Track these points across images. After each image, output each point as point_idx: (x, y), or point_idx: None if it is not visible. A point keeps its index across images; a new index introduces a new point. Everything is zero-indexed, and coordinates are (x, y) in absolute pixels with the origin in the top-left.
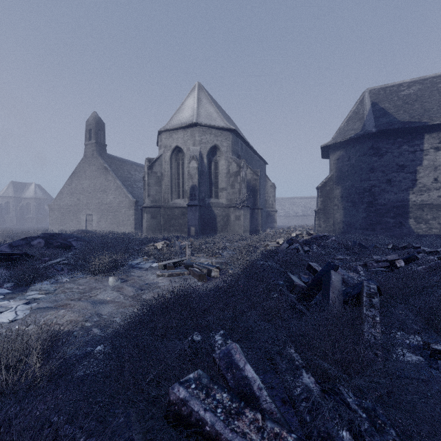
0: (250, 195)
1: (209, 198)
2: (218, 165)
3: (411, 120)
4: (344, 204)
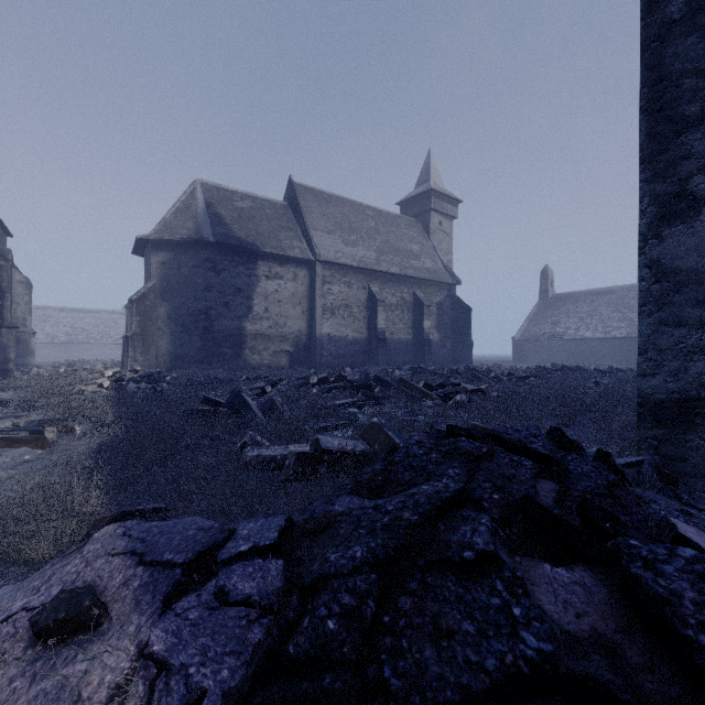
0: None
1: None
2: None
3: (247, 240)
4: (172, 328)
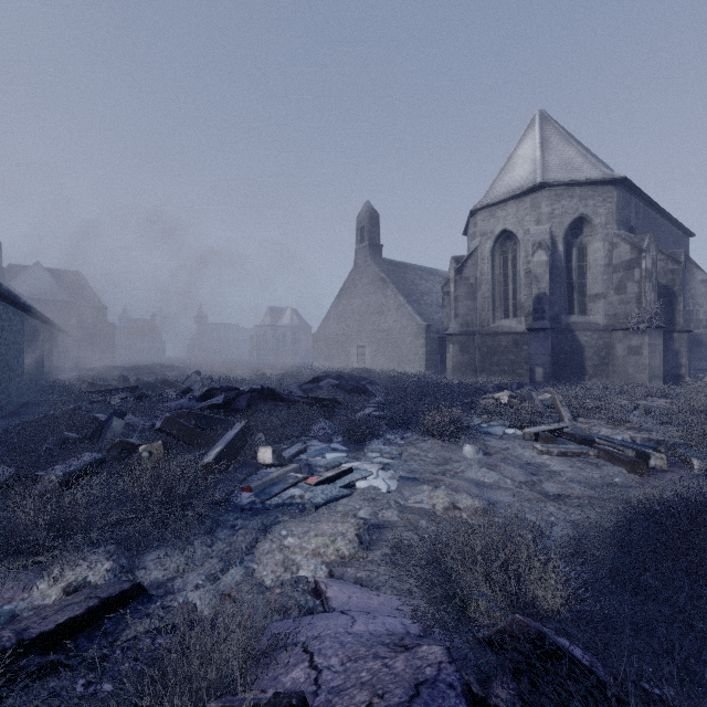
0: (657, 304)
1: (566, 315)
2: (585, 253)
3: None
4: None
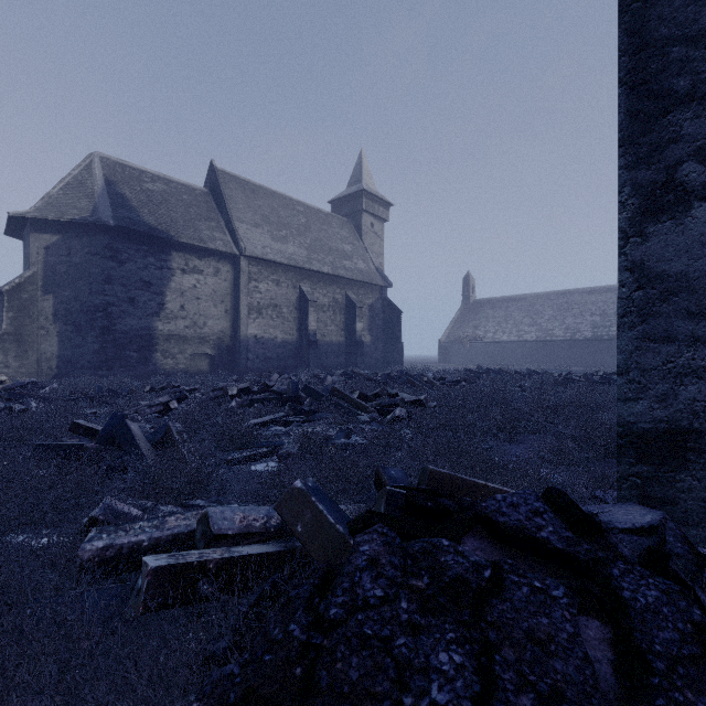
0: None
1: None
2: None
3: (158, 228)
4: (60, 327)
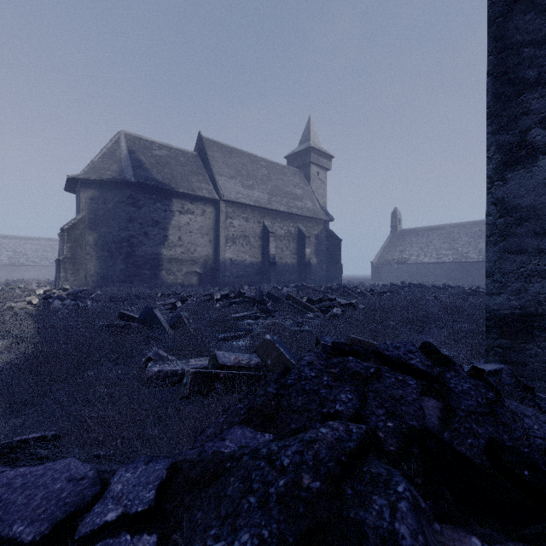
0: None
1: None
2: None
3: (163, 182)
4: (99, 253)
